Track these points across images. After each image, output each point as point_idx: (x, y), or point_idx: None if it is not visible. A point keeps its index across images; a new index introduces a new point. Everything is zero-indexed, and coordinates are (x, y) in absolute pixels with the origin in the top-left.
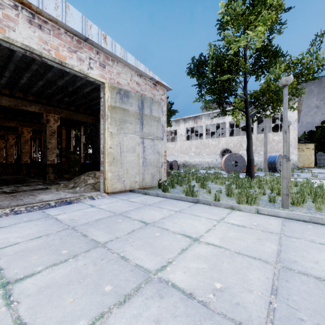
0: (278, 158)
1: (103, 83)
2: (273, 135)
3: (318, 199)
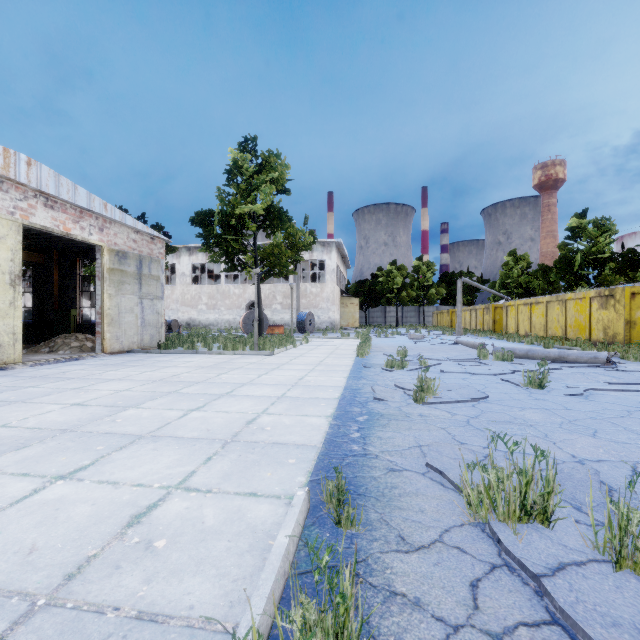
0: (308, 316)
1: (102, 246)
2: (312, 287)
3: (280, 347)
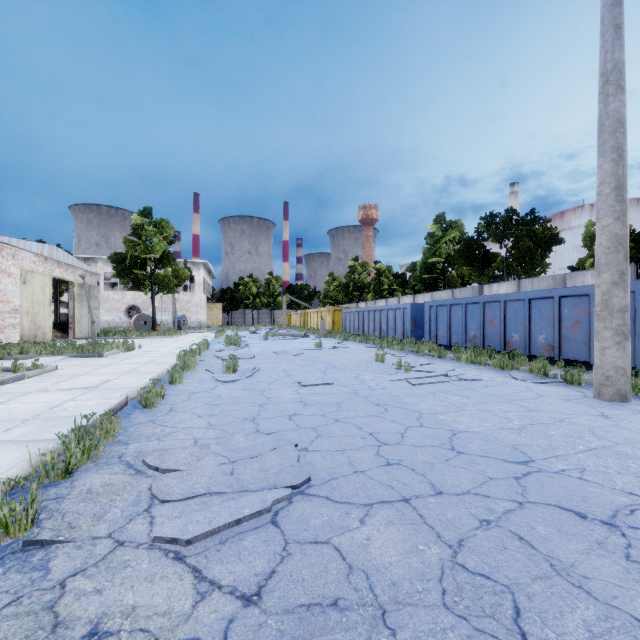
0: (182, 318)
1: (74, 282)
2: (184, 295)
3: (174, 335)
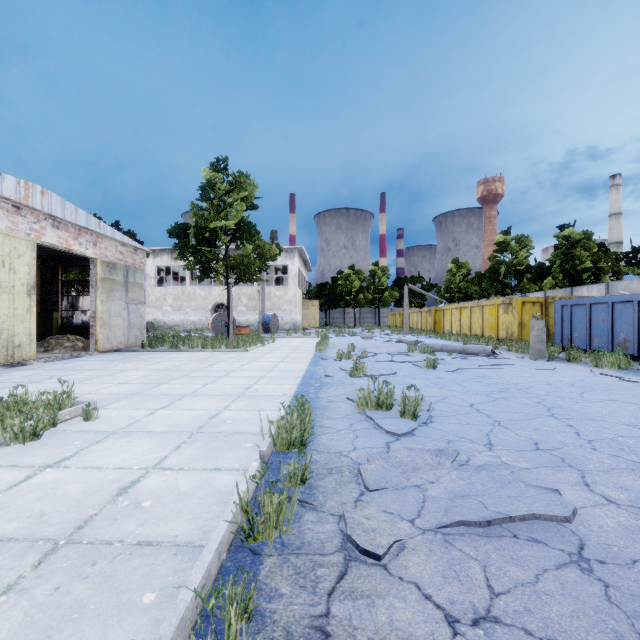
0: (272, 317)
1: (95, 258)
2: (275, 290)
3: (252, 345)
